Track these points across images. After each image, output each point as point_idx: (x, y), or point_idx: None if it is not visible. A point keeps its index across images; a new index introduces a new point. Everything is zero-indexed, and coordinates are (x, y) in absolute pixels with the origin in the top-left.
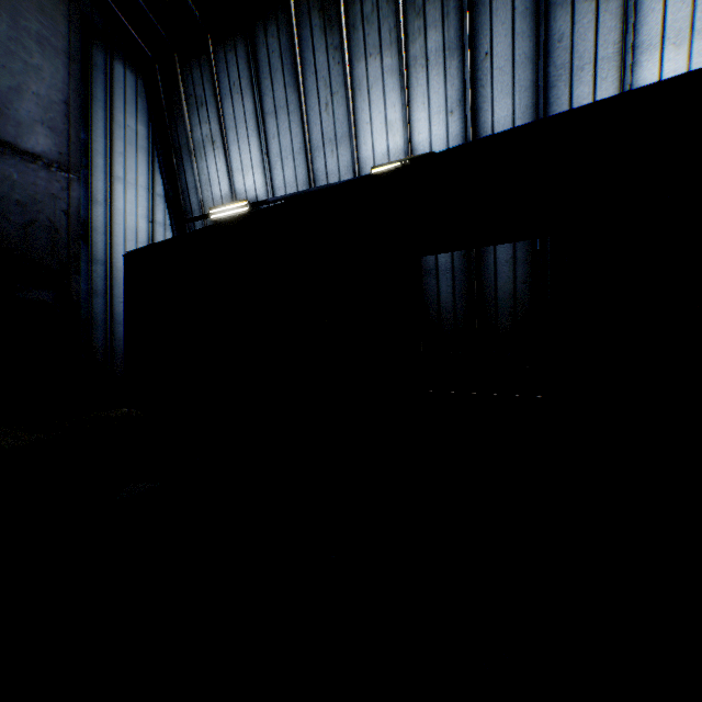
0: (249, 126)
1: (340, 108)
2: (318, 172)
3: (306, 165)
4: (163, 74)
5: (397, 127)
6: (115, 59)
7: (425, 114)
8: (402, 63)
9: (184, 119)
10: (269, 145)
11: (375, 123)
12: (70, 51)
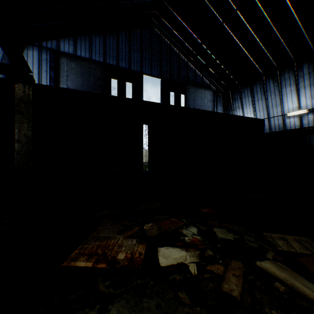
0: (249, 104)
1: (277, 98)
2: (270, 113)
3: (266, 111)
4: (226, 94)
5: (295, 102)
6: (217, 95)
7: (303, 99)
8: (296, 88)
9: (231, 103)
10: (255, 107)
11: (288, 101)
12: (213, 100)
